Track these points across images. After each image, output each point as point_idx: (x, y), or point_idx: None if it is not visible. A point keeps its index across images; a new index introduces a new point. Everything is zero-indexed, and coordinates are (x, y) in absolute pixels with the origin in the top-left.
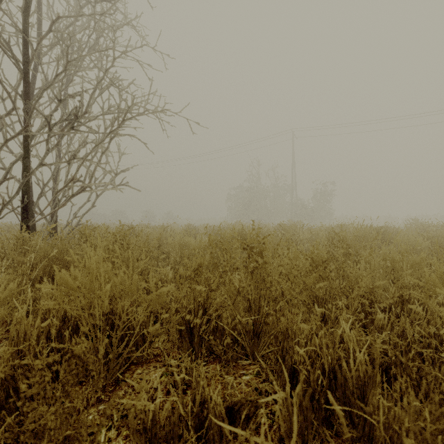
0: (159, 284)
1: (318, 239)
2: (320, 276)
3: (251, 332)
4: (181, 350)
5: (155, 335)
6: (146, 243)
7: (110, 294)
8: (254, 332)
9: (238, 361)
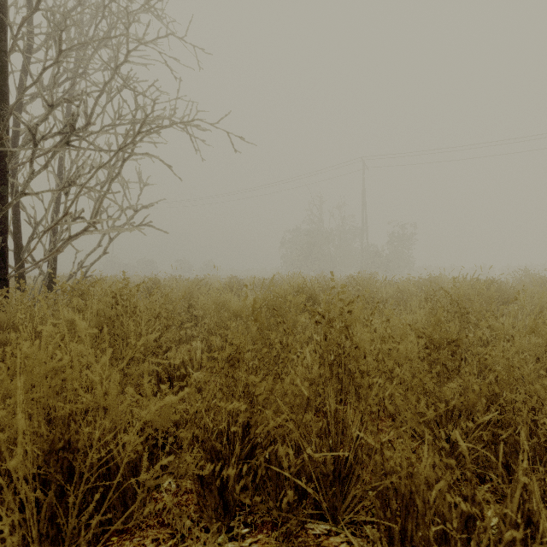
0: (168, 384)
1: (410, 298)
2: (444, 366)
3: (331, 476)
4: (202, 513)
5: (152, 488)
6: (162, 305)
7: (65, 413)
8: (336, 472)
9: (306, 524)
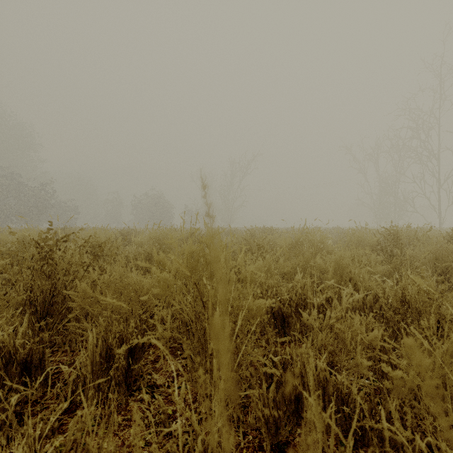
0: None
1: None
2: None
3: None
4: None
5: None
6: None
7: None
8: None
9: None
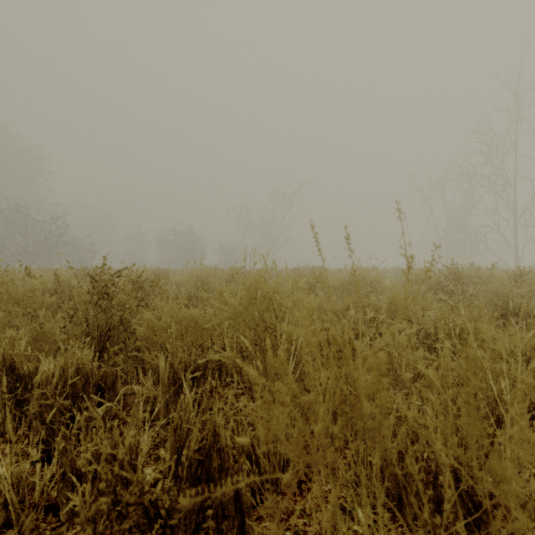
0: None
1: None
2: None
3: None
4: None
5: None
6: None
7: None
8: None
9: None
